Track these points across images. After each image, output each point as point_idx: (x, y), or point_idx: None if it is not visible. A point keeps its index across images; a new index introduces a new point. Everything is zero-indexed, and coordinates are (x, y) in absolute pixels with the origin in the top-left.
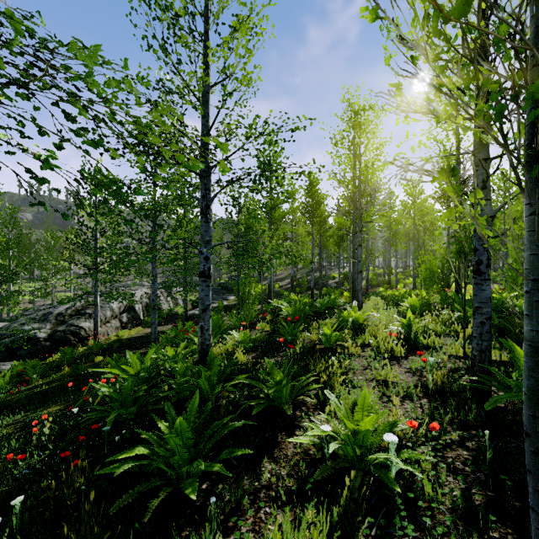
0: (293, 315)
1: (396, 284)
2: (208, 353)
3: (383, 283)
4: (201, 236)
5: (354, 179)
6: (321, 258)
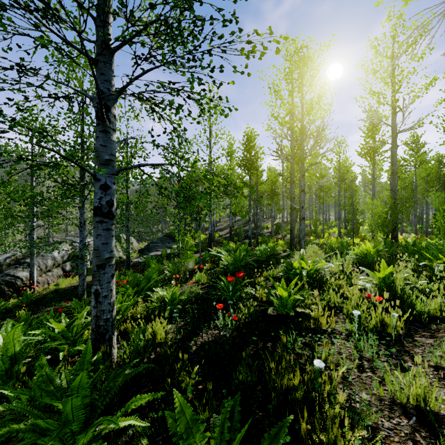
0: (233, 265)
1: (323, 233)
2: (107, 331)
3: (310, 232)
4: (97, 153)
5: (292, 129)
6: (257, 209)
